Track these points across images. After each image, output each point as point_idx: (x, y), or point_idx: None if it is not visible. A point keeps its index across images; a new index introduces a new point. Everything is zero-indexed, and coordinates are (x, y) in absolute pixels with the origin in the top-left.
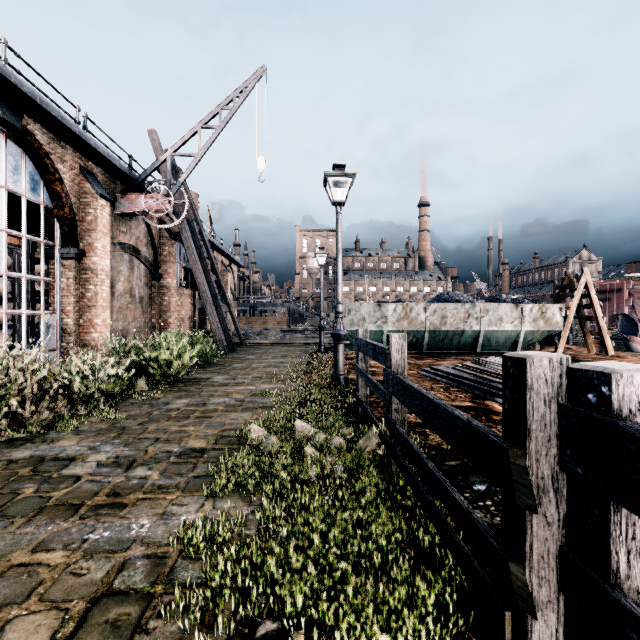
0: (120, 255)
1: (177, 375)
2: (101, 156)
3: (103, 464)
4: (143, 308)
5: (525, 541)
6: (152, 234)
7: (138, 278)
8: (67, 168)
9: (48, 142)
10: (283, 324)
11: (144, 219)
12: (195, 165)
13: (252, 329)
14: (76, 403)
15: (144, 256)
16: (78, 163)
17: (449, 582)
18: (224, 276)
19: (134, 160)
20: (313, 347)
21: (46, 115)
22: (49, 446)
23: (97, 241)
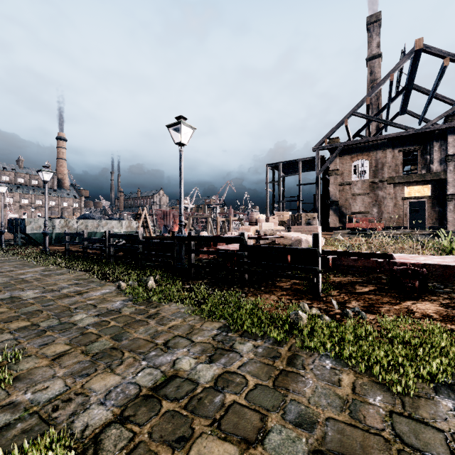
0: None
1: None
2: None
3: None
4: None
5: (106, 246)
6: None
7: None
8: None
9: None
10: None
11: None
12: None
13: None
14: None
15: None
16: None
17: (98, 262)
18: None
19: None
20: None
21: None
22: None
23: None
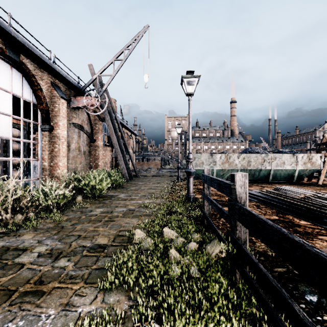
0: (73, 129)
1: (100, 193)
2: (62, 76)
3: (41, 255)
4: (85, 157)
5: None
6: (90, 118)
7: (83, 141)
8: (44, 83)
9: (34, 69)
10: (158, 165)
11: (85, 110)
12: (111, 80)
13: (142, 168)
14: (40, 210)
15: (86, 130)
16: (50, 80)
17: None
18: (128, 140)
19: (80, 79)
20: (174, 178)
21: (32, 54)
22: (16, 239)
23: (60, 121)
